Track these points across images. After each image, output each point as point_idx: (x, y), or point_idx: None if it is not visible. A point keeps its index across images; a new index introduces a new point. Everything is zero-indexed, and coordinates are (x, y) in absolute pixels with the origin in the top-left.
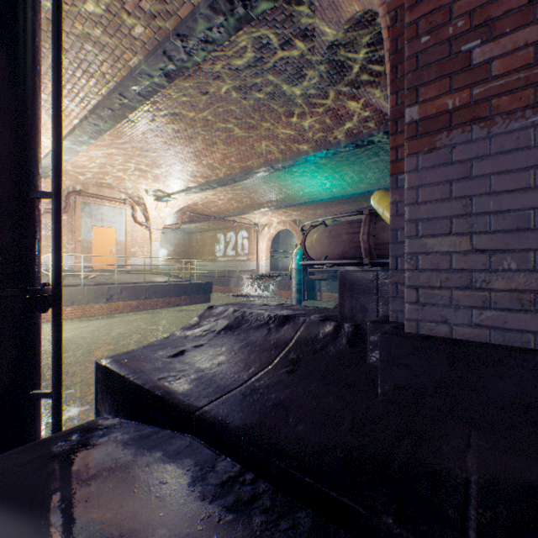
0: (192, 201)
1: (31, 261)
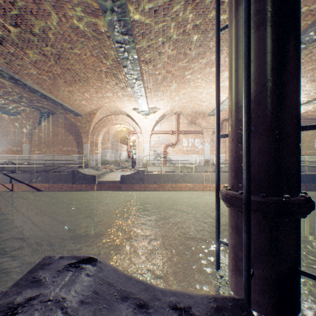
0: (304, 110)
1: (299, 176)
